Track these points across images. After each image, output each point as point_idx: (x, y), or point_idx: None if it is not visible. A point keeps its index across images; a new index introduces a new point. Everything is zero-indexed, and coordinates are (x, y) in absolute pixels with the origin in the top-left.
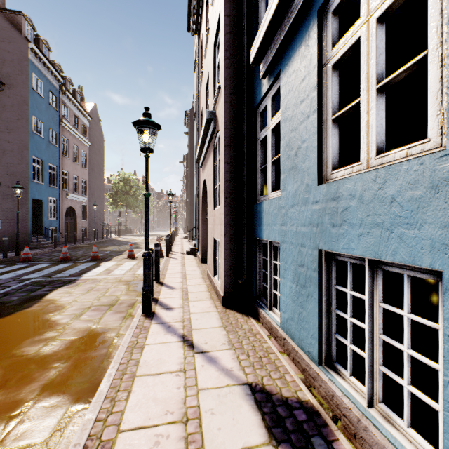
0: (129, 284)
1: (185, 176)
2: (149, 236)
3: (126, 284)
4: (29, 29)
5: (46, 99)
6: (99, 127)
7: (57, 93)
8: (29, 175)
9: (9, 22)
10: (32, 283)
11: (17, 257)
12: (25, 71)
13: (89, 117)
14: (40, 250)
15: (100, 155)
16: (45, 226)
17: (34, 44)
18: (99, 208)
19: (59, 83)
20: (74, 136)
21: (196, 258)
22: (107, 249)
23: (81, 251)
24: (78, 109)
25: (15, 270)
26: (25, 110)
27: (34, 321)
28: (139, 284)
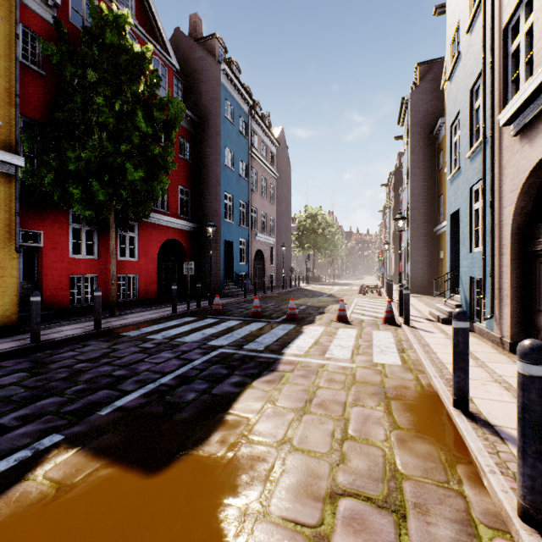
0: (382, 398)
1: (391, 202)
2: (343, 285)
3: (376, 397)
4: (221, 51)
5: (236, 126)
6: (286, 155)
7: (247, 119)
8: (221, 214)
9: (205, 51)
10: (218, 357)
11: (209, 307)
12: (218, 98)
13: (276, 143)
14: (231, 299)
15: (287, 188)
16: (235, 272)
17: (226, 64)
18: (286, 250)
19: (249, 106)
20: (262, 167)
21: (476, 335)
22: (301, 302)
23: (271, 303)
24: (266, 135)
25: (204, 327)
26: (218, 141)
27: (205, 535)
28: (409, 404)
